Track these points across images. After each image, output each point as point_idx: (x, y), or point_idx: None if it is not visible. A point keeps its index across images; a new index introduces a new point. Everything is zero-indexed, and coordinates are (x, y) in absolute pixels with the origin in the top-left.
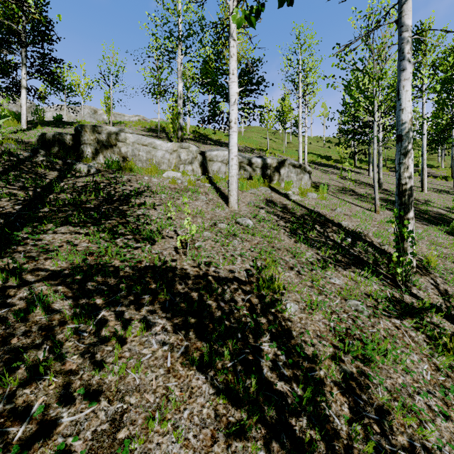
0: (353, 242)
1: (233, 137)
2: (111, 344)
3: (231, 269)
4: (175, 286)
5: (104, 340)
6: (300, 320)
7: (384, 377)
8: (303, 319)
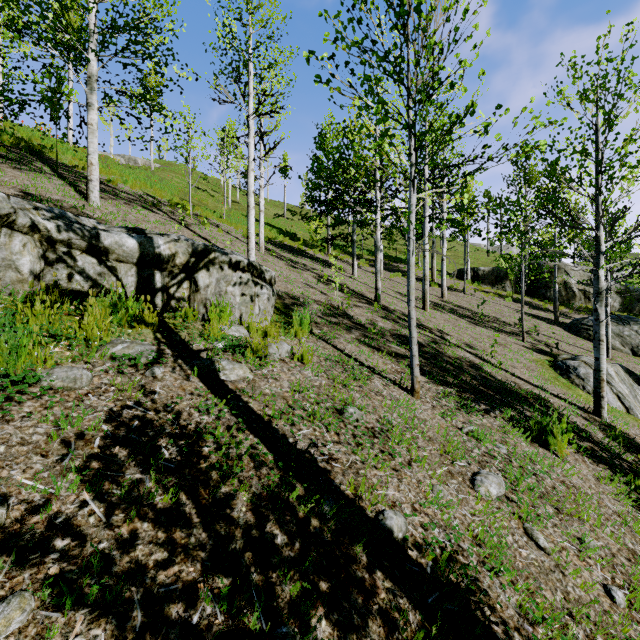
0: None
1: None
2: None
3: None
4: None
5: None
6: None
7: None
8: None
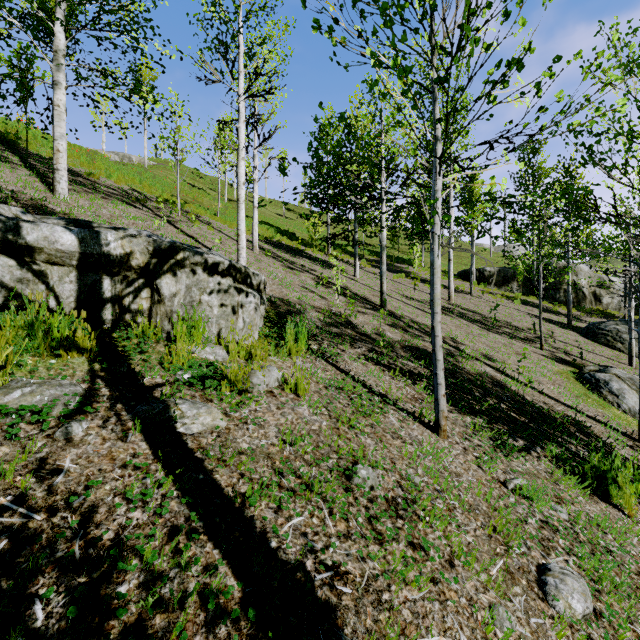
0: None
1: None
2: None
3: None
4: None
5: None
6: None
7: None
8: None
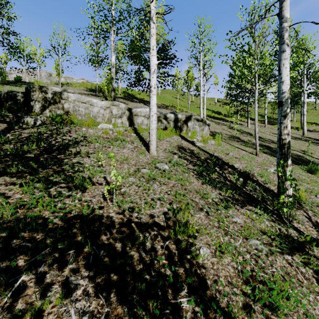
0: (245, 182)
1: (153, 98)
2: None
3: (151, 214)
4: (100, 236)
5: (18, 316)
6: (212, 265)
7: None
8: (215, 264)
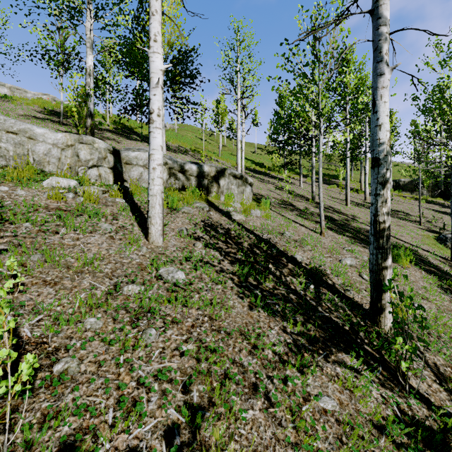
0: (317, 291)
1: (156, 136)
2: None
3: (131, 448)
4: None
5: None
6: None
7: None
8: None
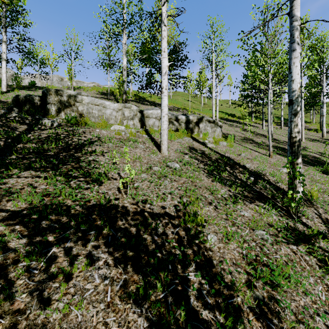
0: (255, 181)
1: (164, 99)
2: (58, 280)
3: (163, 206)
4: (117, 222)
5: (52, 276)
6: (219, 249)
7: (289, 300)
8: (221, 248)
